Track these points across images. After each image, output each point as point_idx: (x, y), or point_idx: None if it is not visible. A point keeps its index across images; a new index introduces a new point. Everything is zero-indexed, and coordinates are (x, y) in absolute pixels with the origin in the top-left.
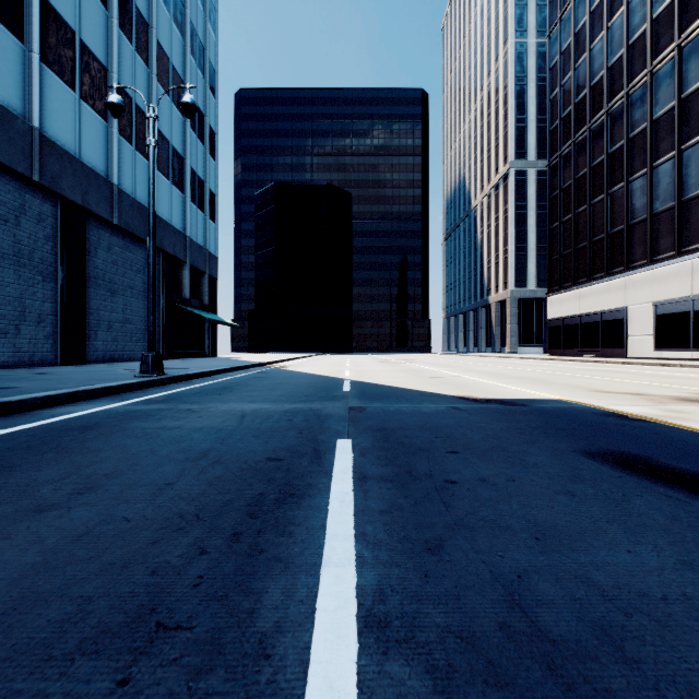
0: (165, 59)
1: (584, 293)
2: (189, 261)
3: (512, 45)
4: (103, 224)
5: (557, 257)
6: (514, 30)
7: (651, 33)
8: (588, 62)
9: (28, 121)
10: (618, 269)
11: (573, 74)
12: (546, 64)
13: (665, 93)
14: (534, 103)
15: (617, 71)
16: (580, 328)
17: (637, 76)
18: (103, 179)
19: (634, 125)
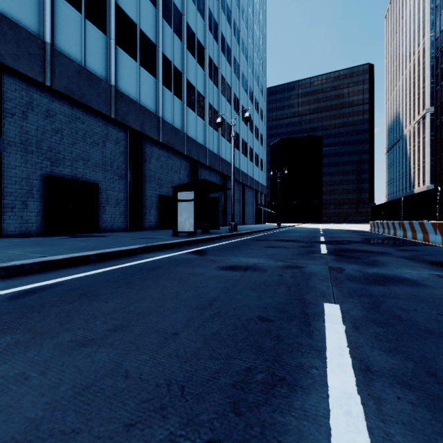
0: (255, 127)
1: None
2: (260, 191)
3: (428, 38)
4: (246, 186)
5: (439, 173)
6: (429, 29)
7: None
8: None
9: (239, 168)
10: None
11: None
12: None
13: None
14: None
15: None
16: None
17: None
18: (247, 175)
19: None
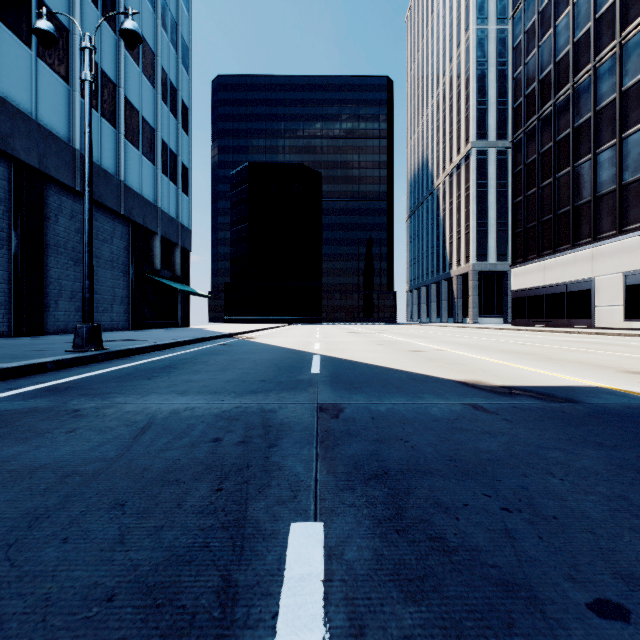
0: None
1: (549, 264)
2: (160, 232)
3: (474, 31)
4: (65, 190)
5: (521, 230)
6: (476, 17)
7: (620, 4)
8: (553, 39)
9: None
10: (585, 240)
11: (538, 52)
12: (506, 50)
13: (636, 63)
14: (494, 86)
15: (584, 45)
16: (545, 299)
17: (605, 49)
18: (63, 143)
19: (601, 97)
